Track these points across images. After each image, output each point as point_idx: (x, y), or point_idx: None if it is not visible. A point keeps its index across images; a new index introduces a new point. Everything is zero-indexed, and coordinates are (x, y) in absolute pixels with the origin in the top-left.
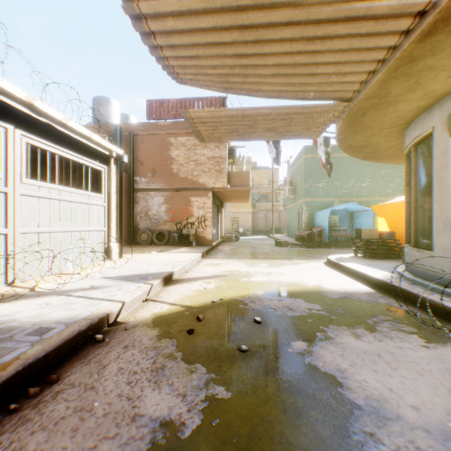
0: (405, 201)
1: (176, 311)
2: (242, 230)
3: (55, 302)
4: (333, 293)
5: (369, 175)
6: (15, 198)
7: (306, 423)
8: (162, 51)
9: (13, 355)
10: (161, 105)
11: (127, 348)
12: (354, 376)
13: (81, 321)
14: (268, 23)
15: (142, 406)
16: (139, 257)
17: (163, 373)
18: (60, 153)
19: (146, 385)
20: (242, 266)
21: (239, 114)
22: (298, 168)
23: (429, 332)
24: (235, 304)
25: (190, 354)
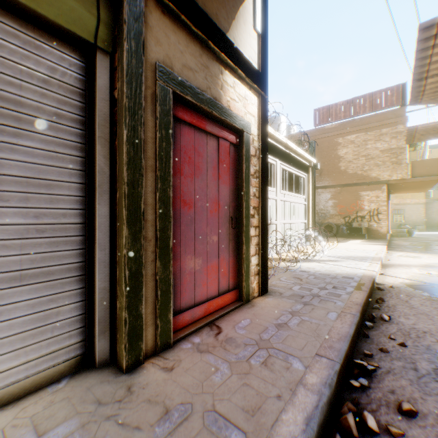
0: None
1: (420, 284)
2: (409, 225)
3: (324, 266)
4: None
5: None
6: (278, 202)
7: None
8: (421, 95)
9: (353, 284)
10: (328, 110)
11: (409, 296)
12: None
13: (364, 277)
14: None
15: None
16: (328, 245)
17: None
18: (290, 170)
19: None
20: None
21: None
22: None
23: None
24: None
25: None
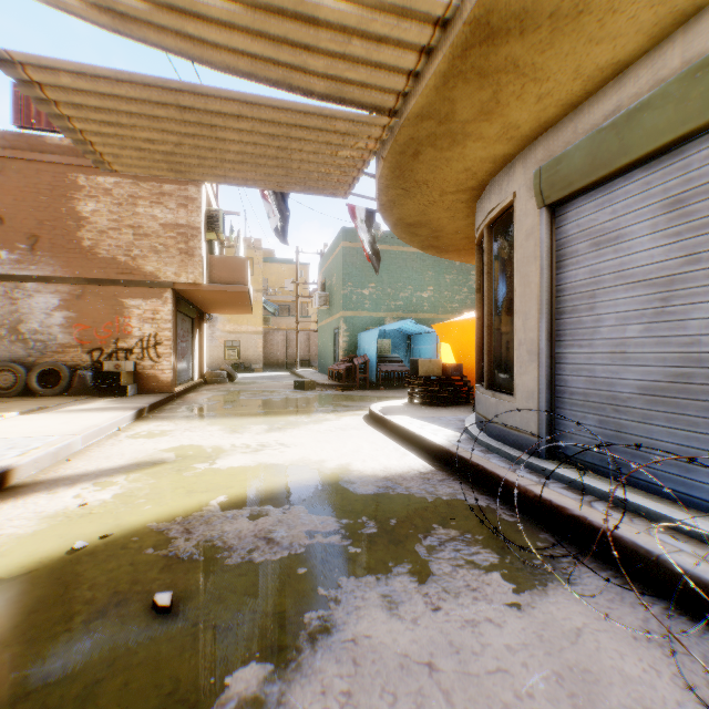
0: (477, 317)
1: None
2: (246, 363)
3: None
4: (366, 482)
5: (432, 282)
6: None
7: None
8: None
9: None
10: None
11: None
12: None
13: None
14: None
15: None
16: None
17: None
18: None
19: None
20: (213, 434)
21: (166, 100)
22: (334, 262)
23: (519, 560)
24: (137, 545)
25: None
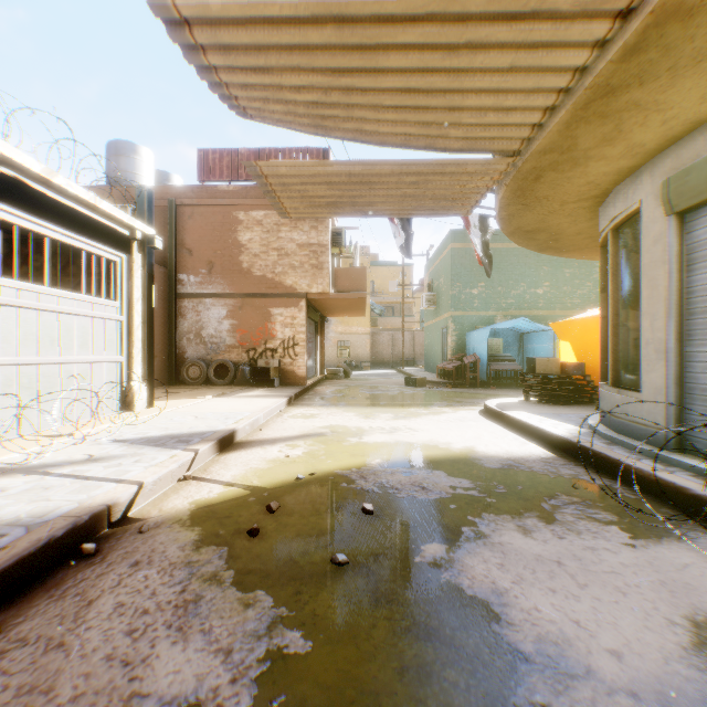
0: (600, 316)
1: (234, 497)
2: (356, 361)
3: (17, 487)
4: (491, 460)
5: (548, 277)
6: None
7: (437, 692)
8: (206, 55)
9: None
10: (223, 158)
11: (139, 566)
12: (520, 601)
13: (57, 521)
14: (383, 16)
15: (149, 676)
16: (182, 405)
17: (195, 610)
18: (38, 229)
19: (163, 634)
20: (352, 419)
21: (342, 172)
22: (441, 264)
23: (636, 521)
24: (334, 481)
25: (249, 572)
